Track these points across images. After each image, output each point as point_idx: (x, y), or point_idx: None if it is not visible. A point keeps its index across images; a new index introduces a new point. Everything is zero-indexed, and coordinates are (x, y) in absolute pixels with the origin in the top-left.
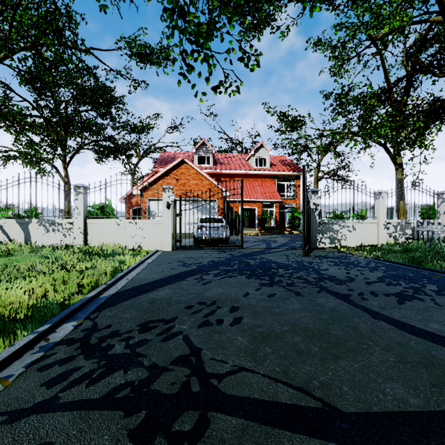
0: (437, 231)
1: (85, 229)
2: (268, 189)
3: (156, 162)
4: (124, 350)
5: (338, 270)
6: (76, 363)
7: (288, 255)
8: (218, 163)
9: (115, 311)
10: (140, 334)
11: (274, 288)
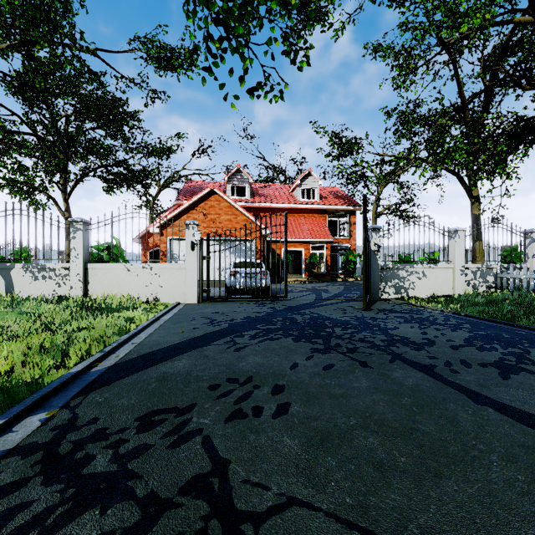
0: (525, 279)
1: (86, 276)
2: (317, 227)
3: (180, 193)
4: (108, 466)
5: (411, 329)
6: (27, 494)
7: (344, 309)
8: (256, 194)
9: (107, 394)
10: (138, 435)
11: (331, 355)
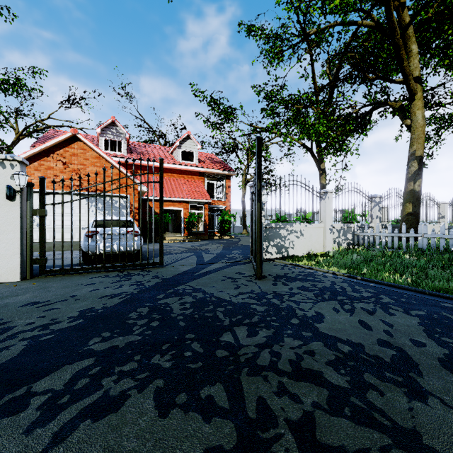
0: (378, 236)
1: None
2: (196, 188)
3: (38, 140)
4: None
5: (341, 317)
6: None
7: (234, 278)
8: (134, 151)
9: None
10: None
11: None
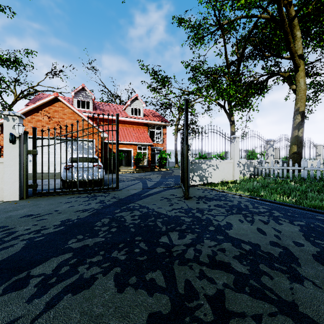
0: (272, 169)
1: None
2: (142, 134)
3: (30, 100)
4: None
5: (244, 226)
6: None
7: (169, 198)
8: (98, 108)
9: None
10: None
11: None
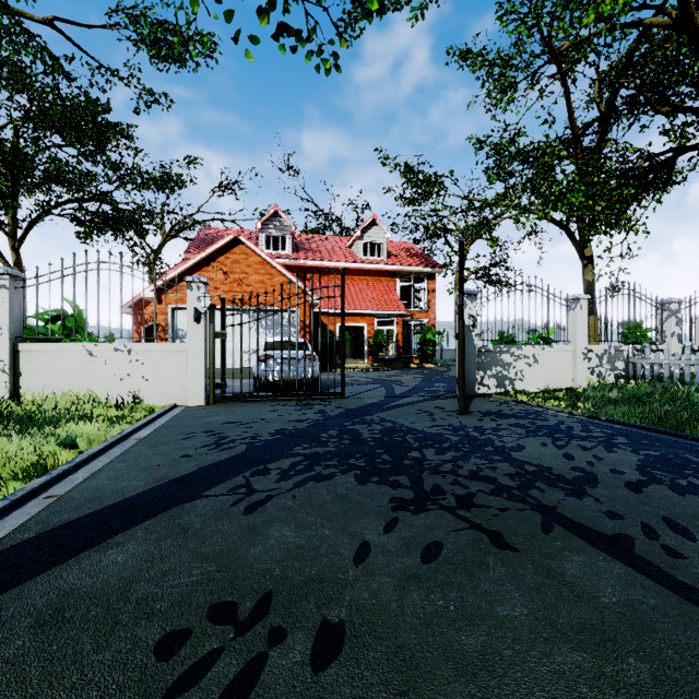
0: (668, 365)
1: (15, 364)
2: (385, 294)
3: (191, 243)
4: None
5: (544, 450)
6: None
7: (431, 412)
8: (301, 248)
9: None
10: None
11: (430, 517)
